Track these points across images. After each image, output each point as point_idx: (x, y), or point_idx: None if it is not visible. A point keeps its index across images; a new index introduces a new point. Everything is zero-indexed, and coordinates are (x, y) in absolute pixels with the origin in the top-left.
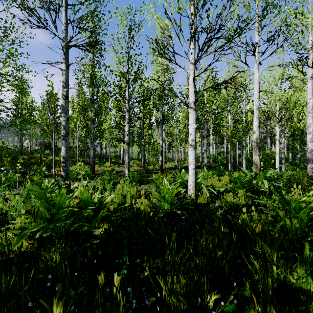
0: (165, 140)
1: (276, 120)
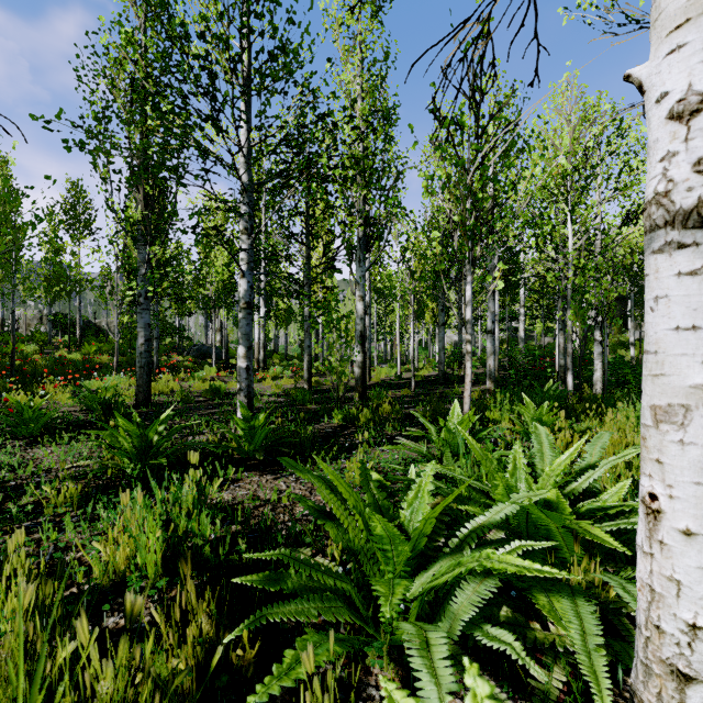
0: (369, 306)
1: None
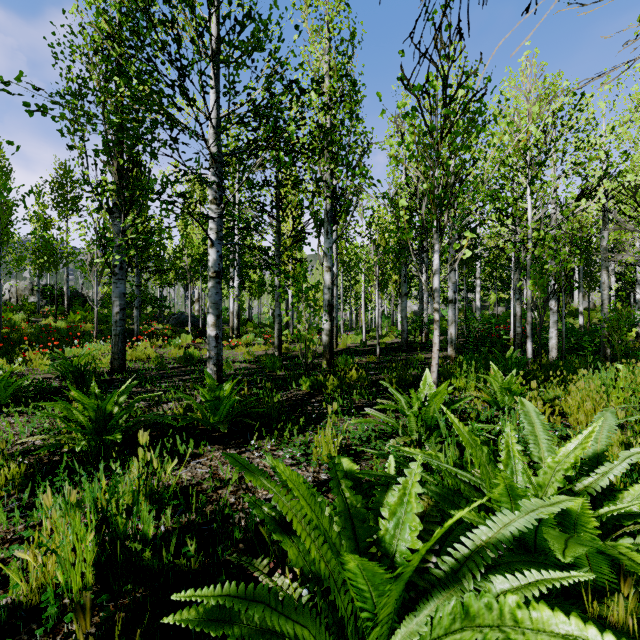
0: (336, 277)
1: (637, 220)
